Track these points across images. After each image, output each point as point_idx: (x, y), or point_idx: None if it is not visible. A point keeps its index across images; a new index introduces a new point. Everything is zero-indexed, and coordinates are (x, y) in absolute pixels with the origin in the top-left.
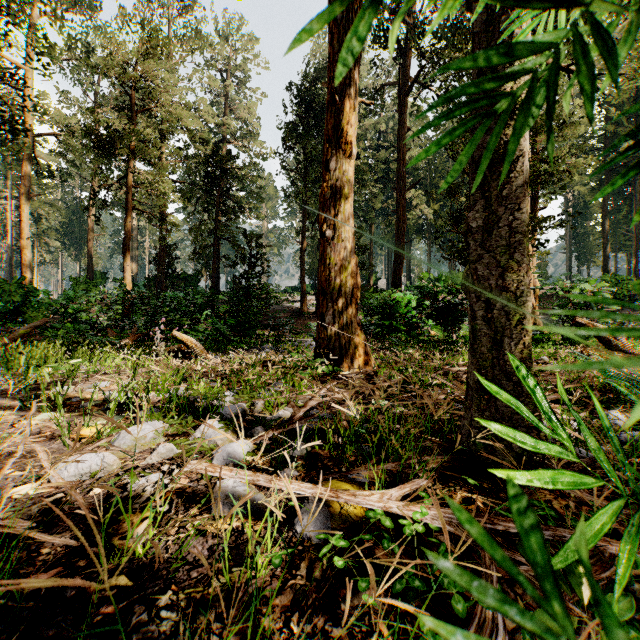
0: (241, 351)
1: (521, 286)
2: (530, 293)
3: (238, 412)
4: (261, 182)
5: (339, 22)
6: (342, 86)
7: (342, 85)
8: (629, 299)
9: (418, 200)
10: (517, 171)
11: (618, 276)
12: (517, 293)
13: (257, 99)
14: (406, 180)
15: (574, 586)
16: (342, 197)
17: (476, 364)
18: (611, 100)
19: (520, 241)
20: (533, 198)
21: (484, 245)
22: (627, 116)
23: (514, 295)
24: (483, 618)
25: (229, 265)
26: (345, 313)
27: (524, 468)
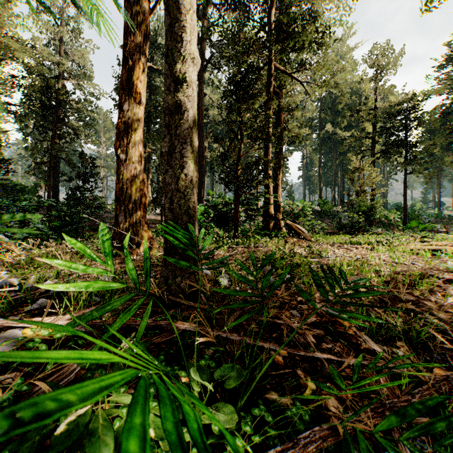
0: (58, 246)
1: (187, 189)
2: (193, 194)
3: (3, 285)
4: (96, 116)
5: (131, 4)
6: (133, 51)
7: (133, 50)
8: (330, 213)
9: (217, 144)
10: (185, 120)
11: (325, 200)
12: (185, 193)
13: (93, 50)
14: (209, 130)
15: (121, 342)
16: (133, 131)
17: (165, 237)
18: (323, 99)
19: (187, 162)
20: (279, 150)
21: (170, 163)
22: (331, 110)
23: (184, 194)
24: (66, 371)
25: (65, 180)
26: (135, 215)
27: (187, 298)
